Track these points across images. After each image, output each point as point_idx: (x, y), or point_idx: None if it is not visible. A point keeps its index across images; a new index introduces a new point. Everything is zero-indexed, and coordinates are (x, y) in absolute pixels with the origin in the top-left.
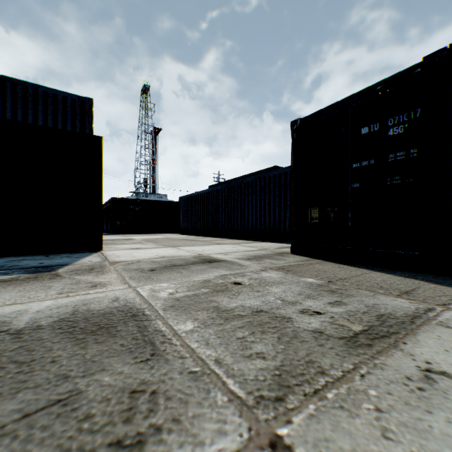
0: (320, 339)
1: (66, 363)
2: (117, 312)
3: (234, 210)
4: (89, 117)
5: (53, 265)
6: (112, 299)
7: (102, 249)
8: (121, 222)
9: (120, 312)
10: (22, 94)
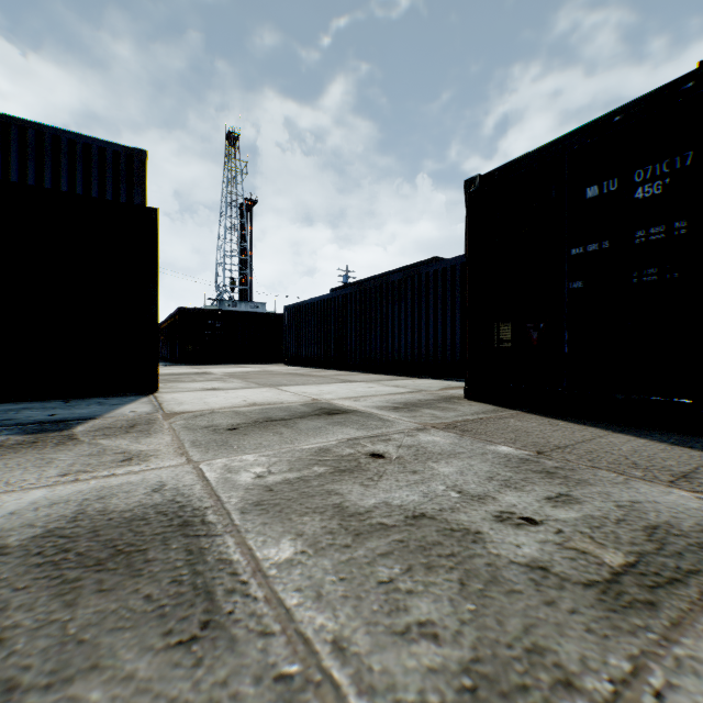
0: (545, 586)
1: (22, 646)
2: (155, 516)
3: (370, 327)
4: (140, 180)
5: (70, 419)
6: (153, 486)
7: (158, 390)
8: (193, 345)
9: (161, 516)
10: (34, 143)
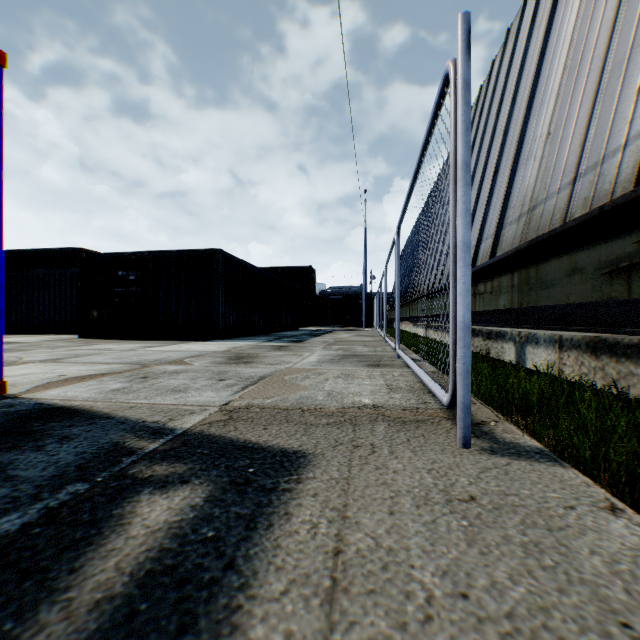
0: (71, 346)
1: None
2: None
3: (17, 303)
4: None
5: None
6: None
7: None
8: None
9: None
10: None
